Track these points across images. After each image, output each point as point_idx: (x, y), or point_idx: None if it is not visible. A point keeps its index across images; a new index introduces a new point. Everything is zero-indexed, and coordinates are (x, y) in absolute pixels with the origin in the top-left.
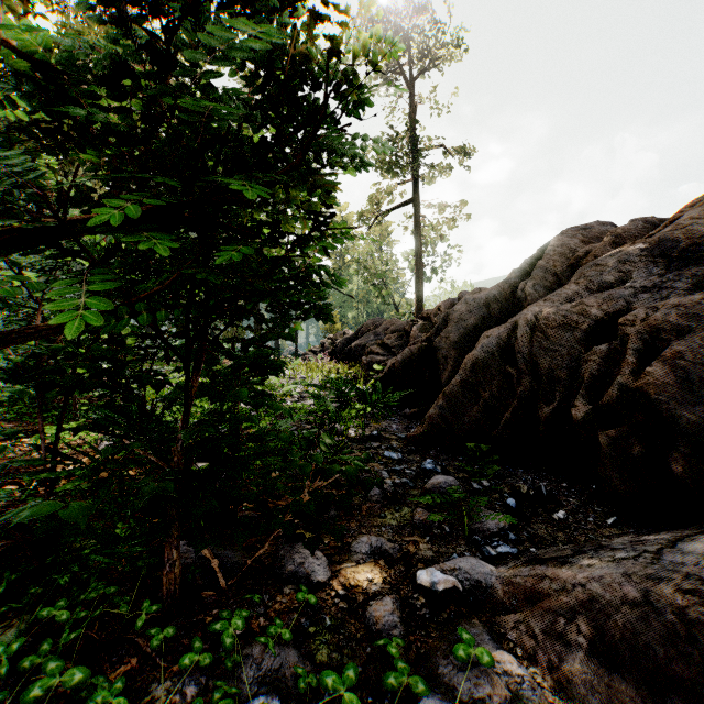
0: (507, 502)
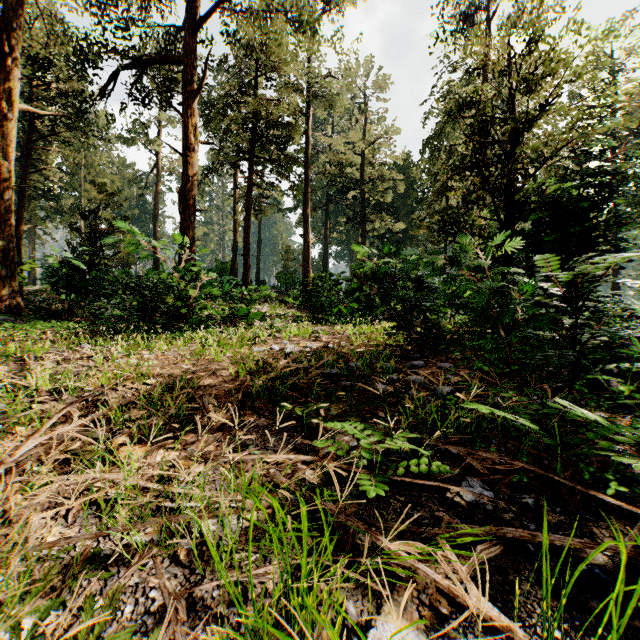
0: None
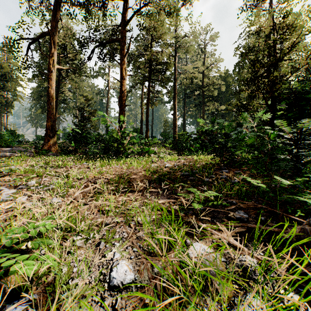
0: None
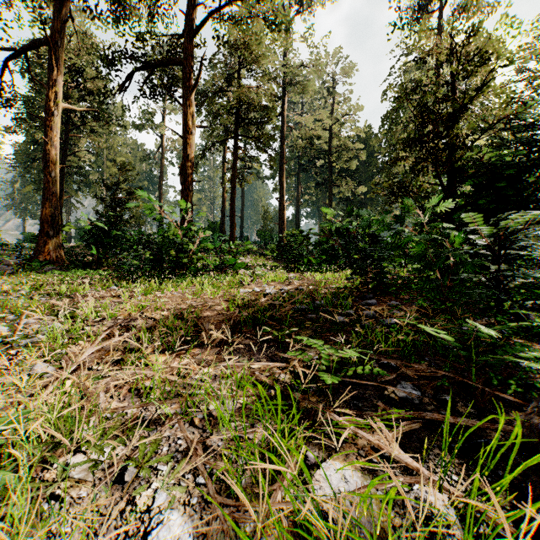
0: None
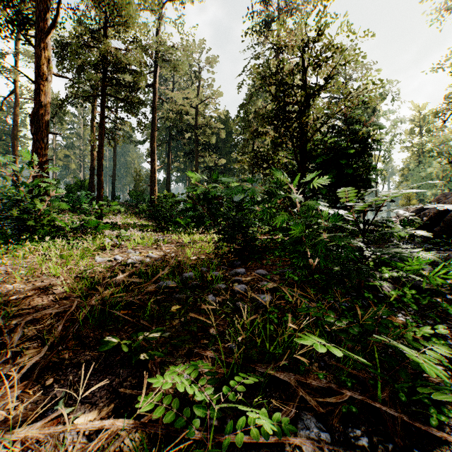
0: (448, 249)
